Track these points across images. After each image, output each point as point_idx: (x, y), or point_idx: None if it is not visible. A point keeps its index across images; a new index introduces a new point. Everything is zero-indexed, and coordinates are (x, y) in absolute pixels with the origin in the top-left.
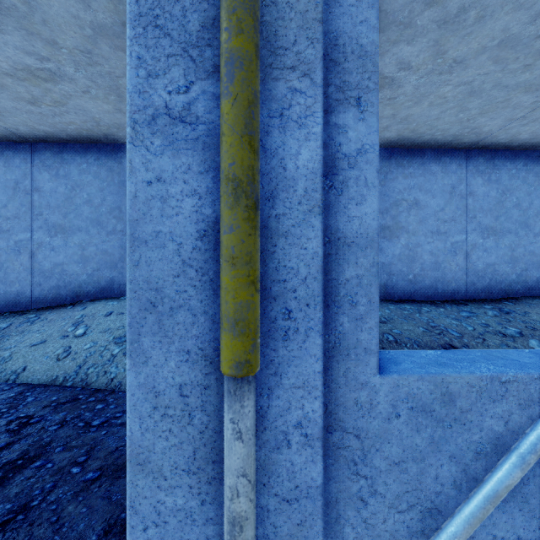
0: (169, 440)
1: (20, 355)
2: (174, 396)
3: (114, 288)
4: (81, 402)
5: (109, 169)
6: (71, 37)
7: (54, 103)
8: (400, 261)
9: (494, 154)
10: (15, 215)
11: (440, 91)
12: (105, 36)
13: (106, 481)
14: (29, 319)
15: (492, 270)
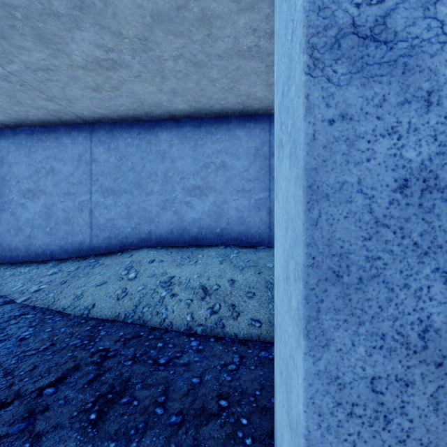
0: (356, 446)
1: (89, 293)
2: (363, 392)
3: (152, 239)
4: (144, 339)
5: (148, 141)
6: (133, 27)
7: (111, 88)
8: None
9: None
10: (79, 181)
11: None
12: (160, 22)
13: (190, 427)
14: (91, 263)
15: None
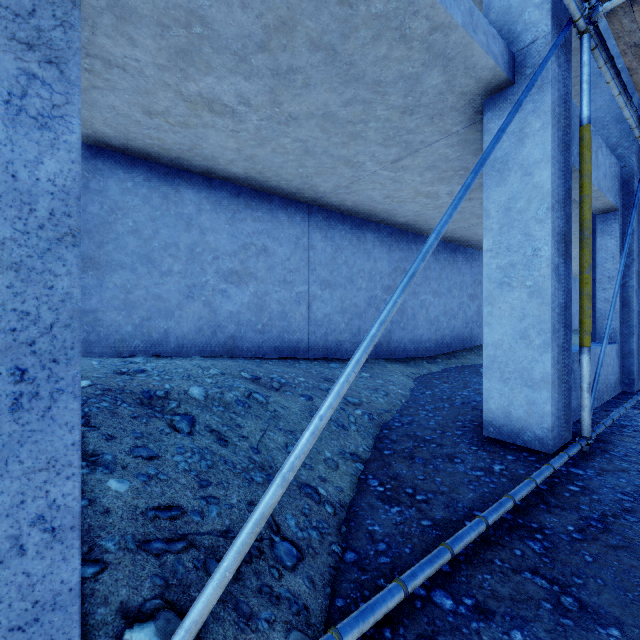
0: None
1: None
2: None
3: None
4: None
5: None
6: None
7: None
8: None
9: None
10: None
11: None
12: None
13: None
14: None
15: None
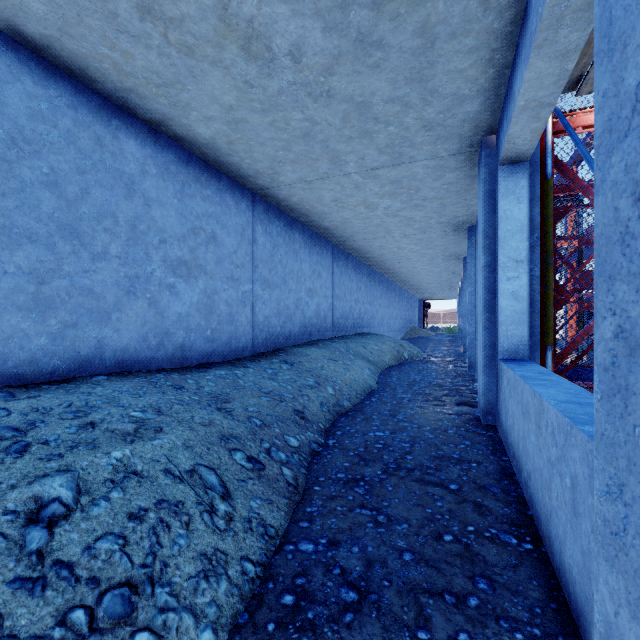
0: None
1: None
2: None
3: None
4: None
5: None
6: None
7: None
8: (199, 311)
9: (269, 207)
10: None
11: (291, 114)
12: None
13: None
14: None
15: (268, 323)
